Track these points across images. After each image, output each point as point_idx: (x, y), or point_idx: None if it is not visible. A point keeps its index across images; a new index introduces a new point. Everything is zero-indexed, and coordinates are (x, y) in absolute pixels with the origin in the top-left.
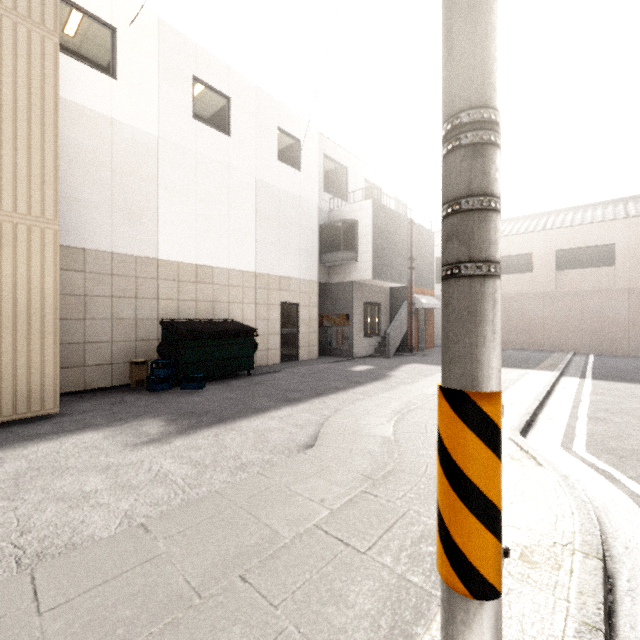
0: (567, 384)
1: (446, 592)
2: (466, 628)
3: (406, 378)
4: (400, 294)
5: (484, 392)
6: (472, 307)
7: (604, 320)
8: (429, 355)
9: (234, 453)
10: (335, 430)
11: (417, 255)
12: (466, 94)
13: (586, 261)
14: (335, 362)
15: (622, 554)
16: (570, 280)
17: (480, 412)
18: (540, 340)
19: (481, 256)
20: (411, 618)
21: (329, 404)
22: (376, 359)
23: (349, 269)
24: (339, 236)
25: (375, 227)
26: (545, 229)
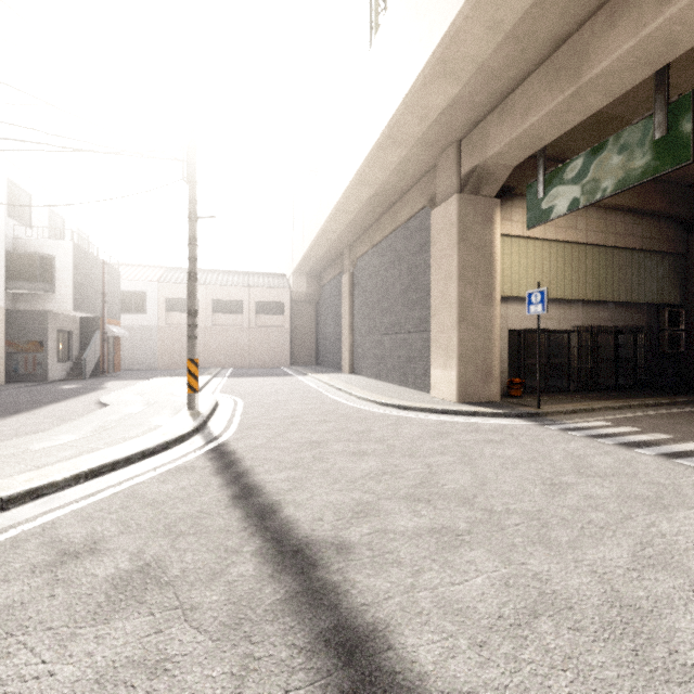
0: (216, 380)
1: (189, 396)
2: (193, 400)
3: (120, 387)
4: (92, 324)
5: (196, 358)
6: (194, 344)
7: (238, 347)
8: (121, 376)
9: (64, 415)
10: (112, 402)
11: (108, 290)
12: (193, 307)
13: (229, 309)
14: (31, 386)
15: (222, 403)
16: (220, 321)
17: (195, 362)
18: (203, 361)
19: (195, 335)
20: (180, 410)
21: (84, 400)
22: (73, 381)
23: (44, 299)
24: (34, 268)
25: (75, 266)
26: (206, 284)
